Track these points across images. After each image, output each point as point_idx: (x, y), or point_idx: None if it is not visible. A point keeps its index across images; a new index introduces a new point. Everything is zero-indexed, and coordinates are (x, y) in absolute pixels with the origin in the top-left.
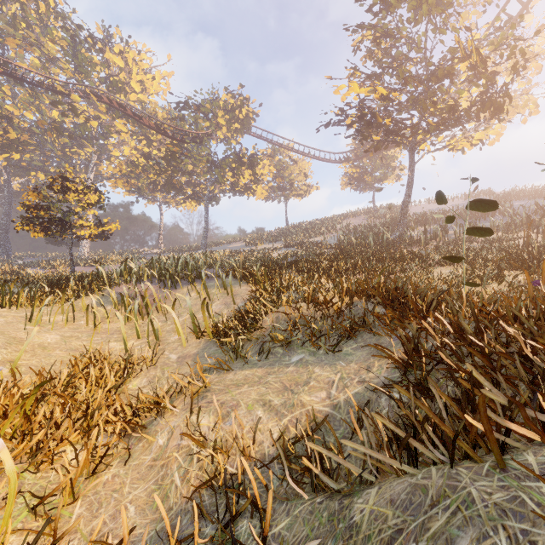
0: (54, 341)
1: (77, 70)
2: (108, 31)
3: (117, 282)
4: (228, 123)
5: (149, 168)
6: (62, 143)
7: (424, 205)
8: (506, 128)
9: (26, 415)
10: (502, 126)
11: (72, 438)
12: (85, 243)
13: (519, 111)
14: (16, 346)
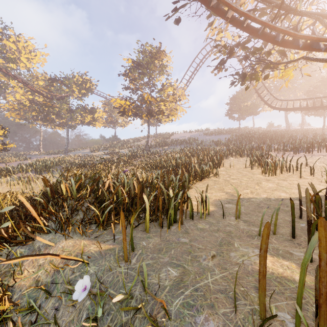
0: None
1: None
2: (5, 28)
3: (16, 172)
4: (79, 90)
5: (33, 107)
6: None
7: (181, 134)
8: (177, 116)
9: (5, 196)
10: (176, 115)
11: (13, 201)
12: None
13: (182, 111)
14: None
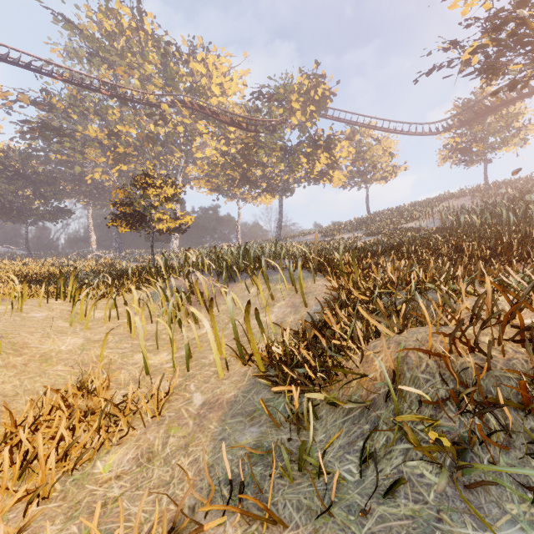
0: (69, 349)
1: (167, 84)
2: (192, 42)
3: (175, 273)
4: (303, 107)
5: (227, 165)
6: (157, 152)
7: None
8: None
9: None
10: None
11: None
12: (175, 239)
13: None
14: (6, 356)
